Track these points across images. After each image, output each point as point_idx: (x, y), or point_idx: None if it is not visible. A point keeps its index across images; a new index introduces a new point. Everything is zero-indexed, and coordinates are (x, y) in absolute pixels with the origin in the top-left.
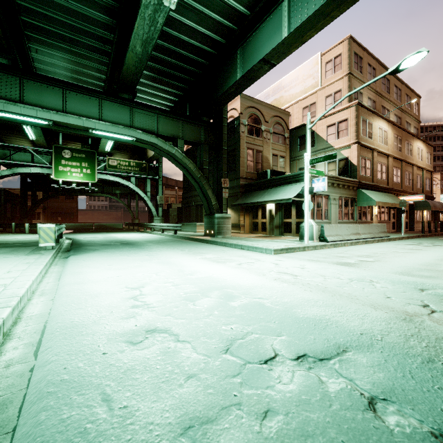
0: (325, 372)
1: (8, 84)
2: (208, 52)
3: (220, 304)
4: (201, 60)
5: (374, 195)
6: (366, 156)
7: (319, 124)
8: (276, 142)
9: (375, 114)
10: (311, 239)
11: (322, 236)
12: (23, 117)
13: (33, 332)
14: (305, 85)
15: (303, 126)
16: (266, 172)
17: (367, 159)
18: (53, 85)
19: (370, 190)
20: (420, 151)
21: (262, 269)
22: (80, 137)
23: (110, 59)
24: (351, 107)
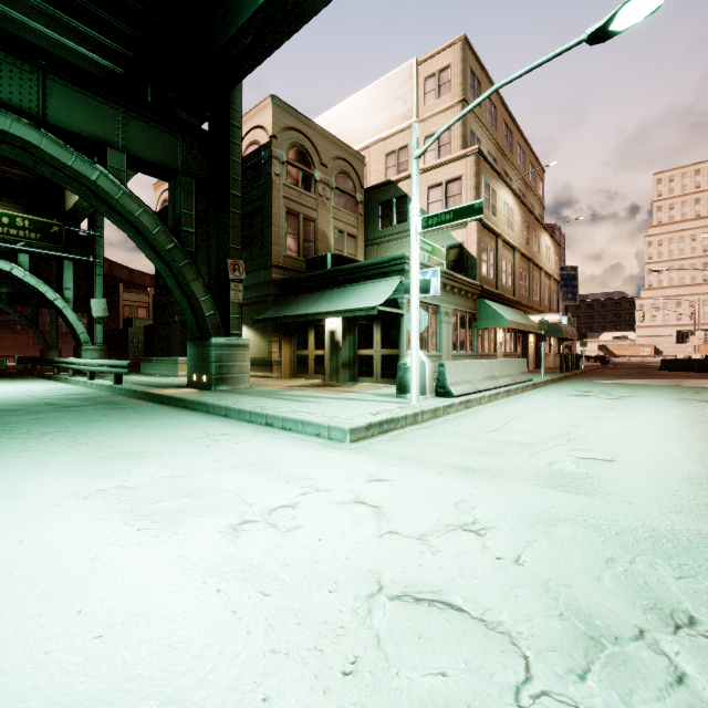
0: None
1: None
2: None
3: None
4: None
5: (503, 310)
6: (489, 245)
7: None
8: (341, 208)
9: (500, 177)
10: (422, 392)
11: (442, 385)
12: None
13: None
14: (391, 113)
15: (388, 184)
16: (324, 258)
17: (489, 250)
18: None
19: (494, 301)
20: (548, 249)
21: (332, 575)
22: None
23: None
24: (468, 157)
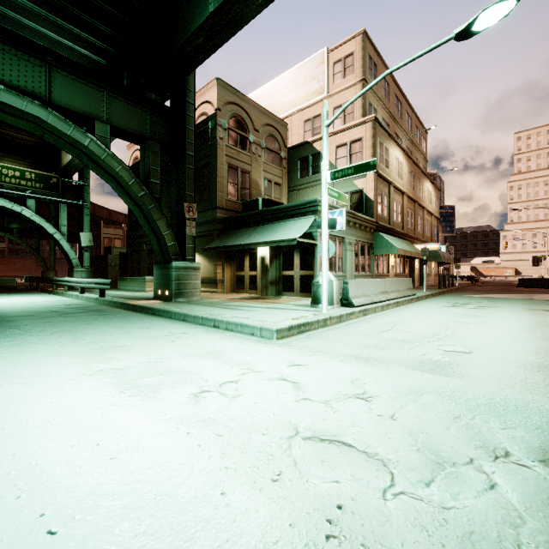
0: None
1: None
2: None
3: None
4: None
5: (393, 241)
6: (383, 190)
7: None
8: (270, 163)
9: (392, 138)
10: (331, 303)
11: (346, 298)
12: None
13: None
14: (307, 90)
15: (305, 144)
16: (257, 201)
17: (383, 194)
18: None
19: (387, 234)
20: (429, 193)
21: (264, 424)
22: None
23: None
24: (367, 123)
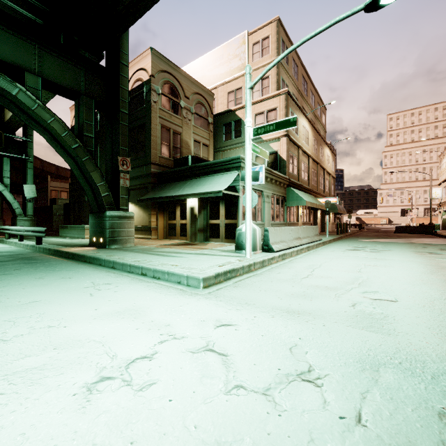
0: None
1: None
2: None
3: None
4: None
5: (302, 195)
6: (293, 153)
7: None
8: (198, 126)
9: (300, 110)
10: (253, 248)
11: (267, 244)
12: None
13: None
14: (231, 66)
15: (229, 112)
16: (187, 159)
17: (294, 156)
18: None
19: (297, 189)
20: (328, 157)
21: None
22: None
23: None
24: (280, 95)
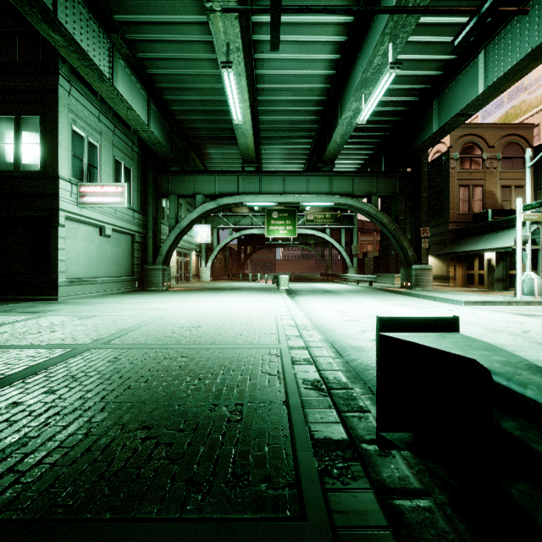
0: None
1: (254, 183)
2: (401, 110)
3: None
4: (394, 118)
5: None
6: None
7: None
8: (508, 170)
9: None
10: (530, 294)
11: None
12: (262, 203)
13: (306, 318)
14: None
15: None
16: (486, 213)
17: None
18: (277, 175)
19: None
20: None
21: (432, 311)
22: None
23: (313, 140)
24: None
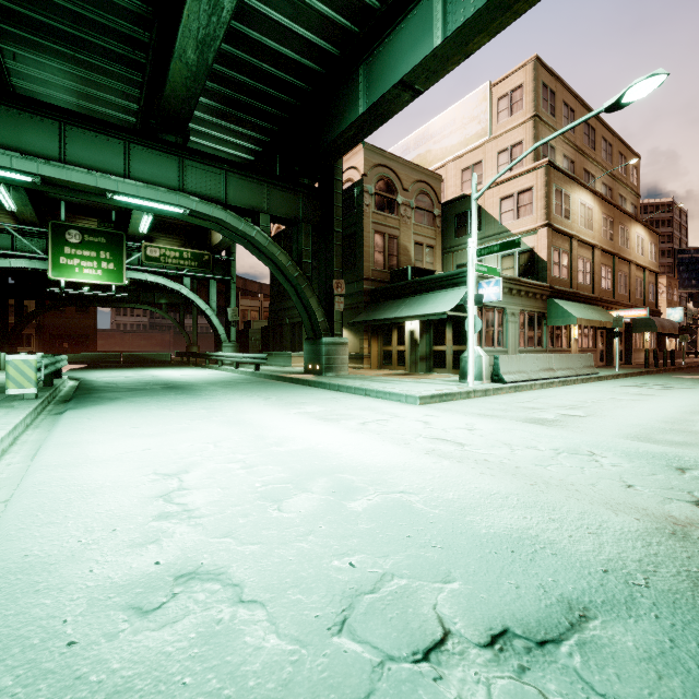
0: (557, 681)
1: None
2: (310, 69)
3: (329, 508)
4: (298, 83)
5: (574, 308)
6: (561, 247)
7: (488, 195)
8: (420, 223)
9: (575, 181)
10: (479, 378)
11: (497, 373)
12: None
13: None
14: (466, 133)
15: (463, 198)
16: (405, 271)
17: (562, 252)
18: (42, 115)
19: (567, 300)
20: (640, 241)
21: (403, 433)
22: (98, 209)
23: (144, 75)
24: (538, 169)
